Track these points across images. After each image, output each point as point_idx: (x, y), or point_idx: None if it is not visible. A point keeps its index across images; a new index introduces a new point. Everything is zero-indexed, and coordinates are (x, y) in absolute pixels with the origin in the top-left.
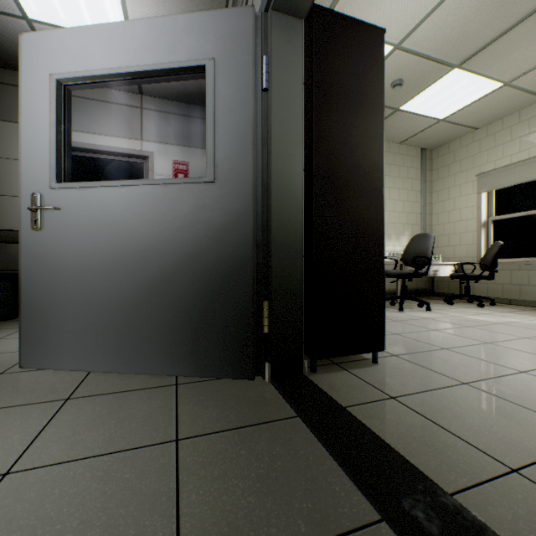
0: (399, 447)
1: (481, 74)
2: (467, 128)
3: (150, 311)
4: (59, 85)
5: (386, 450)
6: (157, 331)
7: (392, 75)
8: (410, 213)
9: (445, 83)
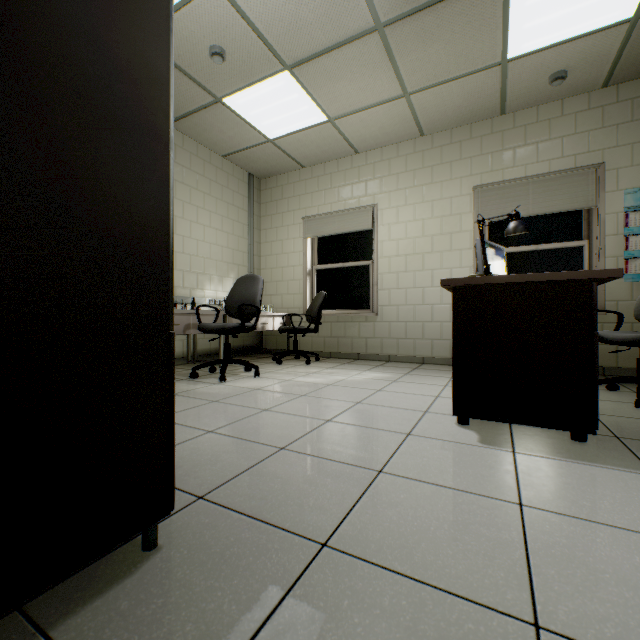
0: None
1: (311, 95)
2: (295, 163)
3: None
4: None
5: None
6: None
7: (211, 34)
8: (237, 251)
9: (276, 86)
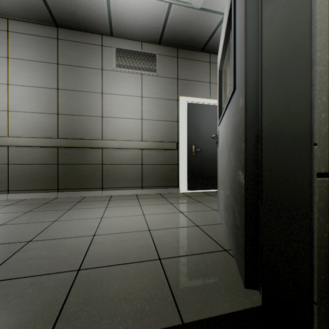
0: None
1: None
2: None
3: (226, 193)
4: (220, 73)
5: None
6: (227, 208)
7: None
8: None
9: None
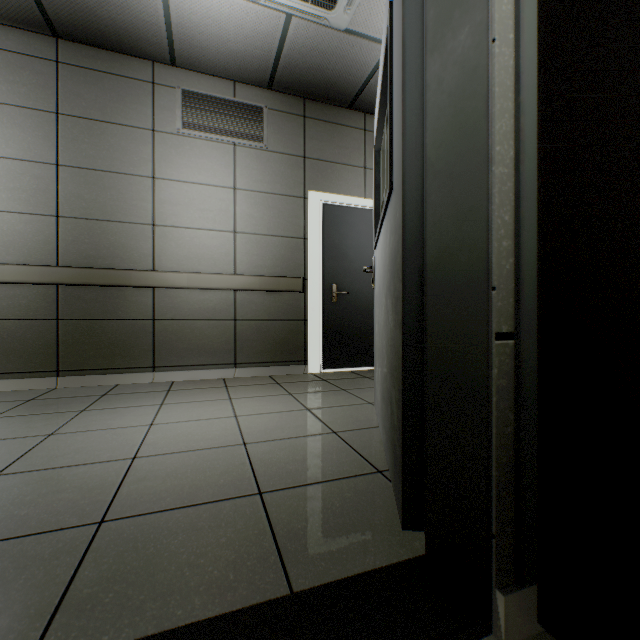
0: None
1: None
2: None
3: (383, 371)
4: (377, 154)
5: None
6: (384, 397)
7: None
8: None
9: None
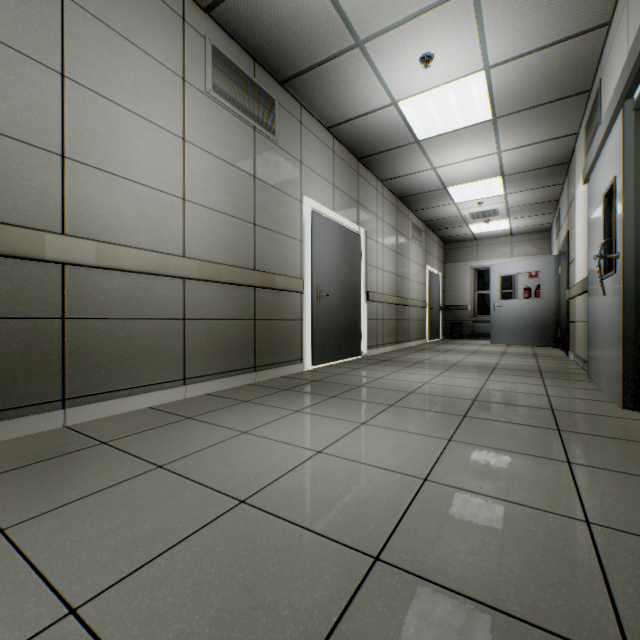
0: None
1: None
2: None
3: (525, 330)
4: (500, 276)
5: None
6: (527, 335)
7: None
8: None
9: None
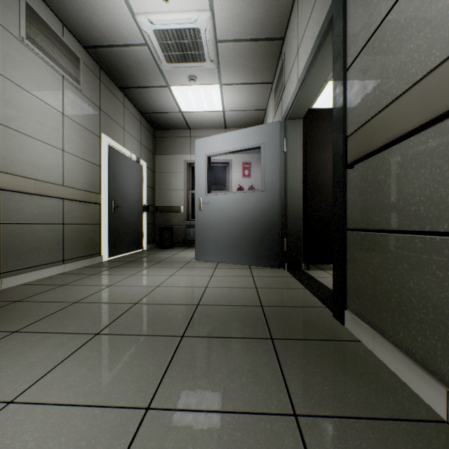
0: (324, 283)
1: None
2: None
3: (240, 240)
4: (208, 157)
5: (317, 281)
6: (243, 248)
7: None
8: None
9: None
